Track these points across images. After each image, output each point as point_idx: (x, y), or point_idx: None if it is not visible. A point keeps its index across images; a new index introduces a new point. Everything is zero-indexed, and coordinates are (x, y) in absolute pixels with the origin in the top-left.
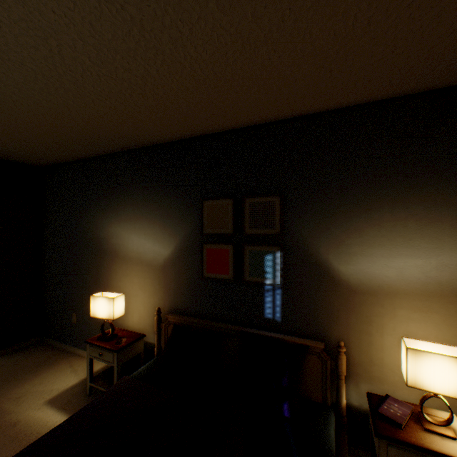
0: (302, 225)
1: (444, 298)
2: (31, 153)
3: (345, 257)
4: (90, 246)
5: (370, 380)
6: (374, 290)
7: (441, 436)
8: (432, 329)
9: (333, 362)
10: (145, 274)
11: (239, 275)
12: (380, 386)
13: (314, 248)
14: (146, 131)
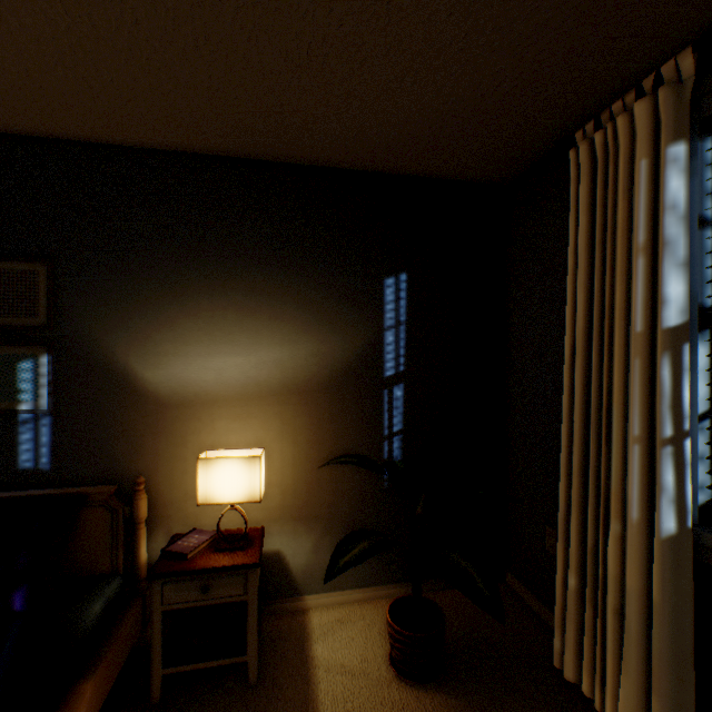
0: (89, 312)
1: (264, 400)
2: None
3: (155, 359)
4: None
5: (186, 520)
6: (191, 400)
7: (232, 551)
8: (252, 438)
9: (129, 509)
10: None
11: None
12: (198, 524)
13: (108, 347)
14: None
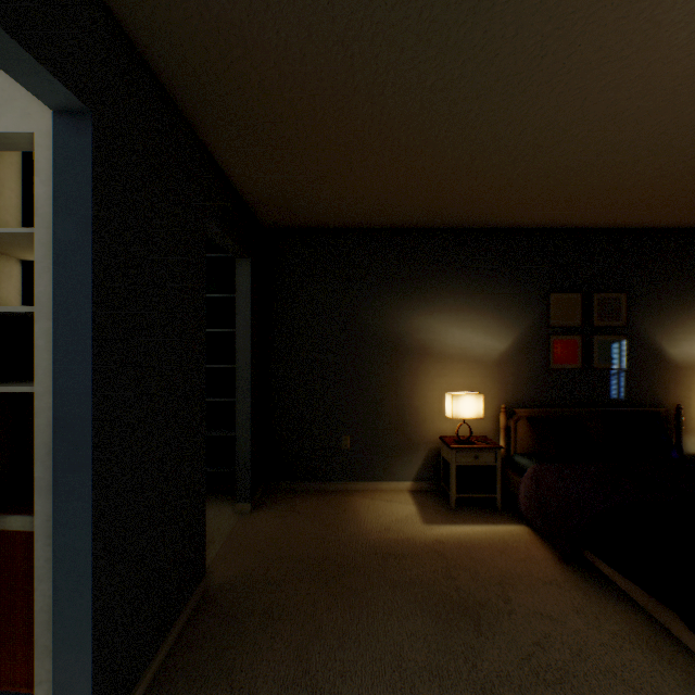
0: (641, 318)
1: None
2: (326, 212)
3: (673, 342)
4: (377, 344)
5: (689, 431)
6: (692, 365)
7: None
8: None
9: (674, 421)
10: (471, 372)
11: (586, 364)
12: None
13: (651, 336)
14: (519, 216)
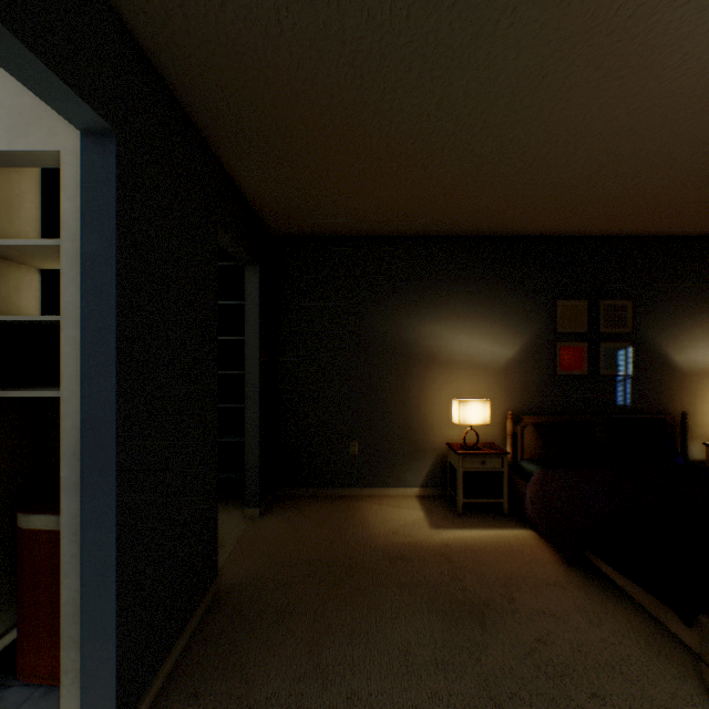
0: (647, 325)
1: None
2: (335, 220)
3: (679, 349)
4: (385, 351)
5: (694, 438)
6: (697, 372)
7: None
8: None
9: (679, 427)
10: (479, 379)
11: (592, 371)
12: (701, 440)
13: (656, 343)
14: (525, 224)
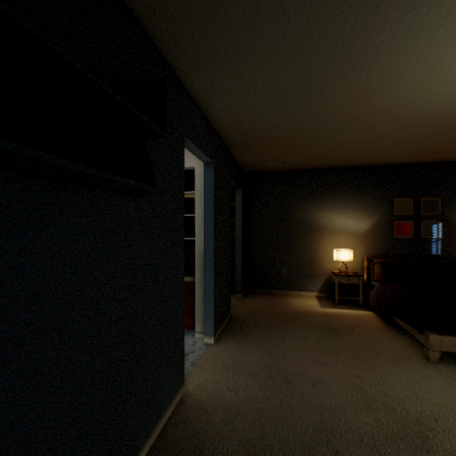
0: (452, 210)
1: None
2: (275, 166)
3: None
4: (299, 225)
5: None
6: None
7: None
8: None
9: None
10: (349, 239)
11: (416, 236)
12: None
13: None
14: (373, 161)
